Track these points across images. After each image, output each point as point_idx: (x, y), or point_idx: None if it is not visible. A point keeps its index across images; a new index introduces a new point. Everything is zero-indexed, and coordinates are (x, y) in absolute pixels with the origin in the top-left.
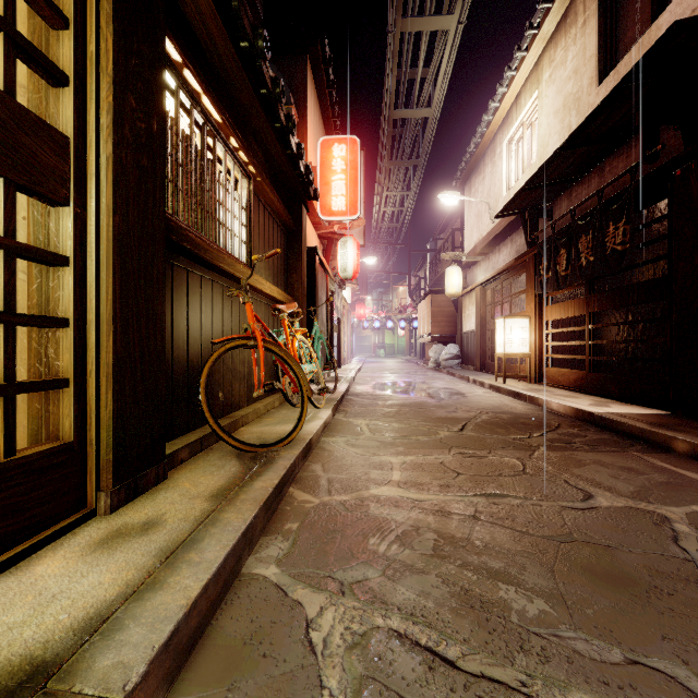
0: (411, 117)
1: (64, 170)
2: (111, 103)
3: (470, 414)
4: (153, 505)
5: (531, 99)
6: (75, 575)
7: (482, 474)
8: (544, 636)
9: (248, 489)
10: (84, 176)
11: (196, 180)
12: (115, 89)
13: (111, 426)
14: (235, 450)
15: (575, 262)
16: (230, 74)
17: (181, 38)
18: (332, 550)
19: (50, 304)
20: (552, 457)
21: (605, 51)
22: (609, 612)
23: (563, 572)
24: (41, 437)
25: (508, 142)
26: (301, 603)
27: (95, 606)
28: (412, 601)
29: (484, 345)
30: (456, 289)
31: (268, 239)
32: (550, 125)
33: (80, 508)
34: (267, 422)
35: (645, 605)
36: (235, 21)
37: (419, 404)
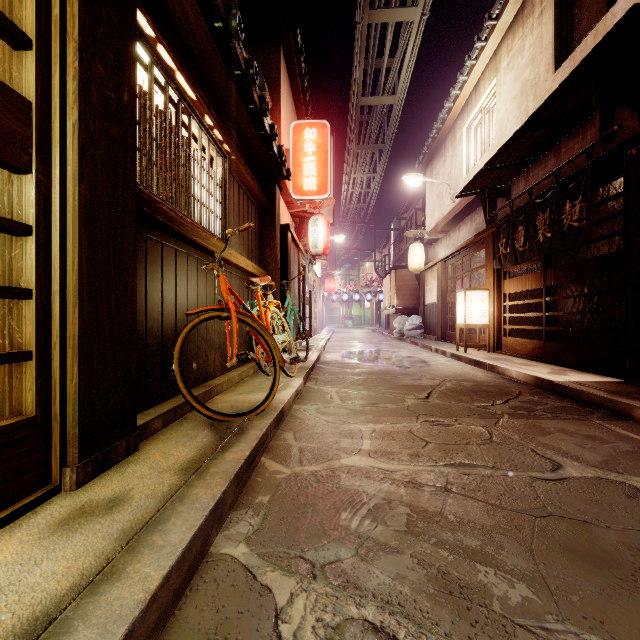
0: (377, 104)
1: (26, 135)
2: (77, 68)
3: (434, 382)
4: (121, 479)
5: (490, 87)
6: (28, 562)
7: (450, 443)
8: (531, 629)
9: (218, 461)
10: (48, 142)
11: (171, 155)
12: (81, 55)
13: (77, 400)
14: (208, 420)
15: (532, 238)
16: (205, 54)
17: (154, 13)
18: (303, 526)
19: (14, 275)
20: (517, 425)
21: (561, 39)
22: (596, 599)
23: (542, 551)
24: (6, 411)
25: (468, 127)
26: (270, 589)
27: (43, 603)
28: (388, 586)
29: (445, 316)
30: (419, 264)
31: (243, 215)
32: (508, 111)
33: (43, 485)
34: (241, 391)
35: (632, 591)
36: (209, 1)
37: (385, 372)
